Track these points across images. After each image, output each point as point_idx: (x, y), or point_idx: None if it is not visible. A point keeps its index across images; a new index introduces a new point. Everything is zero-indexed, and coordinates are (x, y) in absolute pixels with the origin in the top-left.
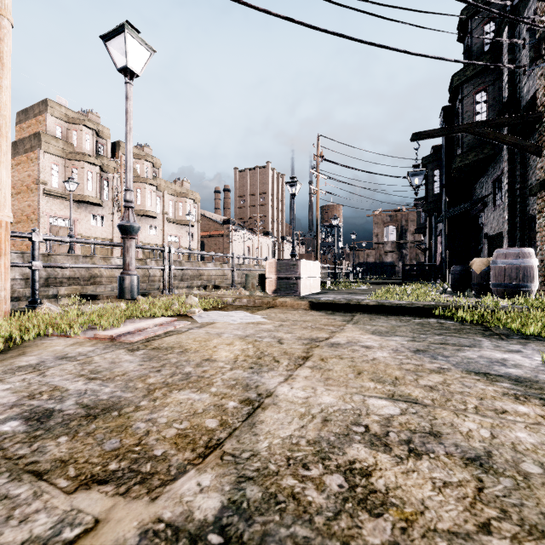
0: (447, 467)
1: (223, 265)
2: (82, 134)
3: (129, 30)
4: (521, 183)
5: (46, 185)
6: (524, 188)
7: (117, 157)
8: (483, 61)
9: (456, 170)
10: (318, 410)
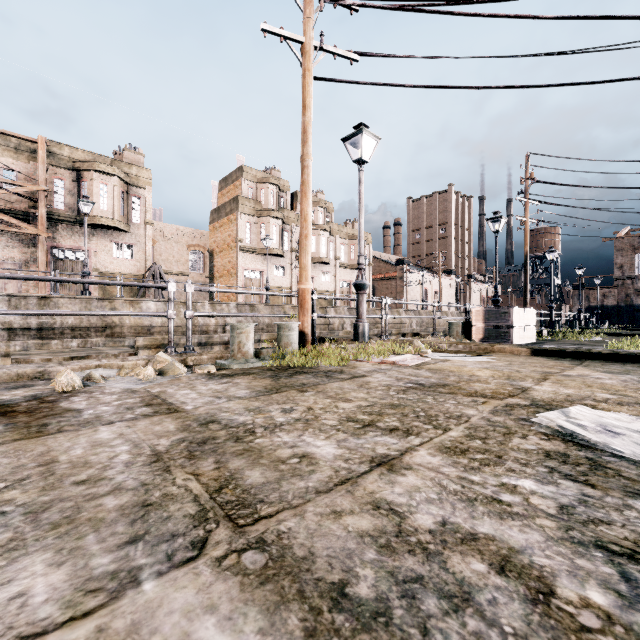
0: (638, 408)
1: (400, 312)
2: (268, 192)
3: (364, 131)
4: None
5: (242, 242)
6: None
7: (294, 207)
8: None
9: None
10: (562, 393)
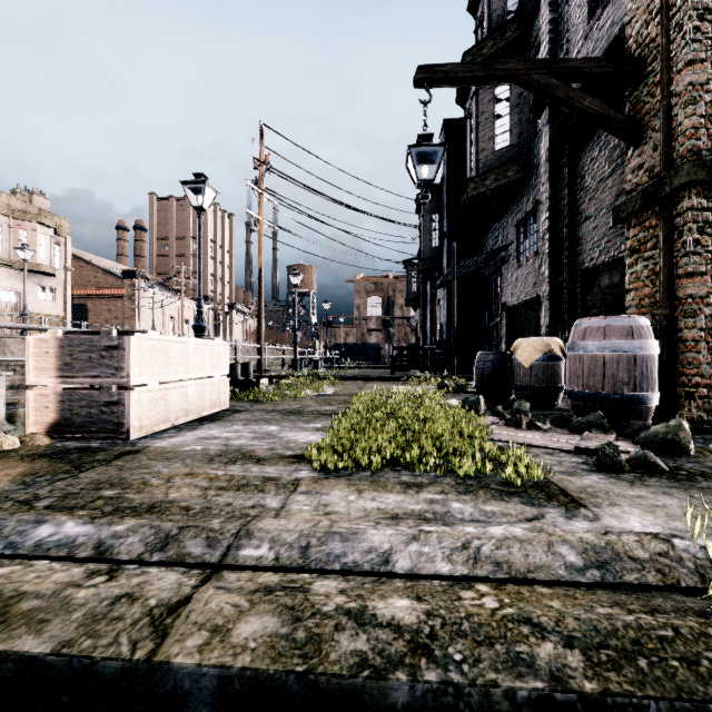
0: None
1: None
2: None
3: None
4: (570, 218)
5: None
6: (573, 227)
7: None
8: (507, 34)
9: (468, 204)
10: None
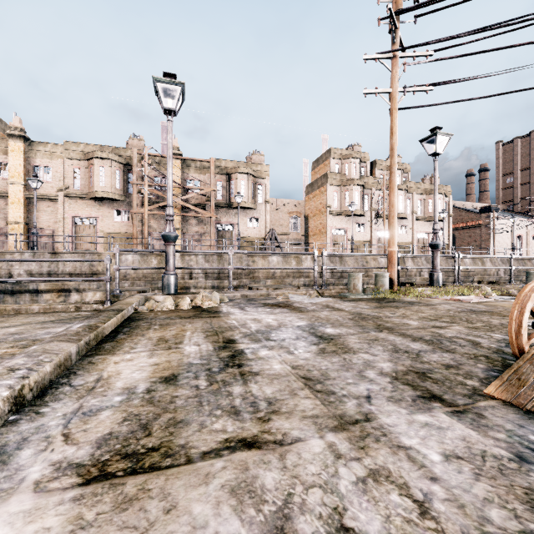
0: None
1: (483, 260)
2: (351, 165)
3: (438, 133)
4: None
5: (330, 208)
6: None
7: (373, 173)
8: None
9: None
10: None
